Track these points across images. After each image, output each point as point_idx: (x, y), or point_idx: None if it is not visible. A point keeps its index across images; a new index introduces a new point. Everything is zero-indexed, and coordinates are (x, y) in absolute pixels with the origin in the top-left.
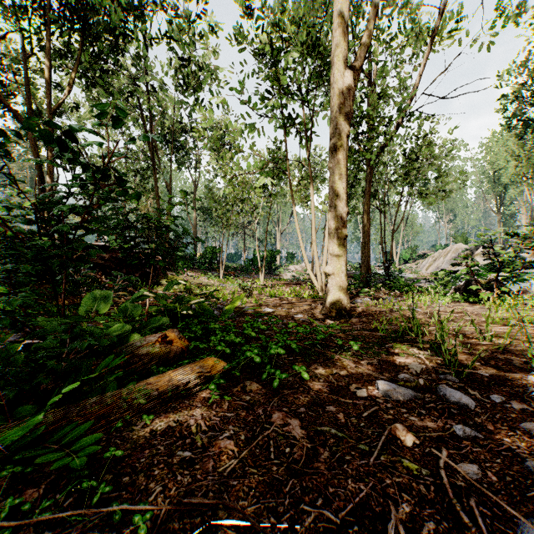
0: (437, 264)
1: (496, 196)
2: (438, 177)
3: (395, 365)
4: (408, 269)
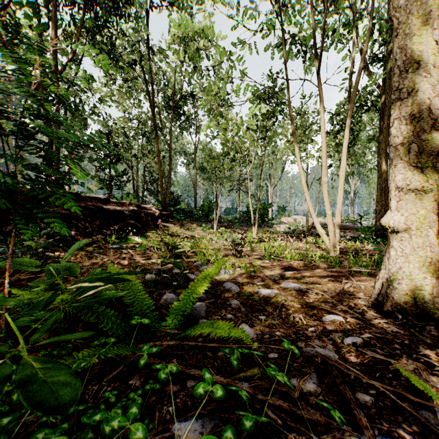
0: None
1: None
2: None
3: None
4: None
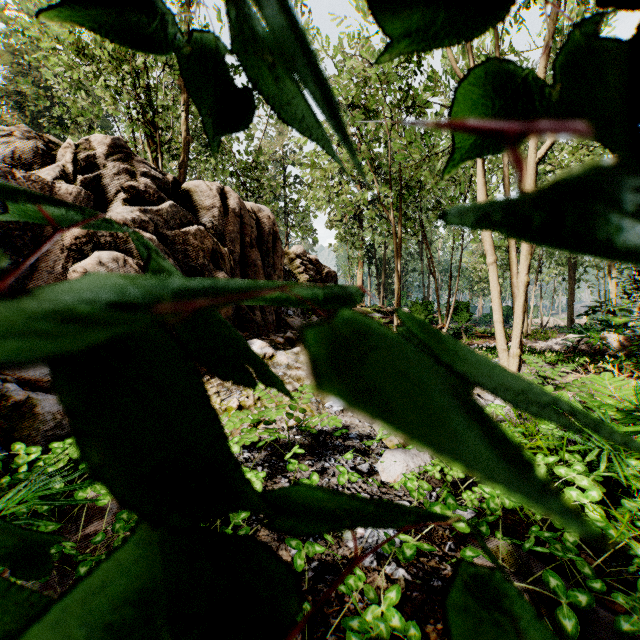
0: None
1: None
2: None
3: None
4: None
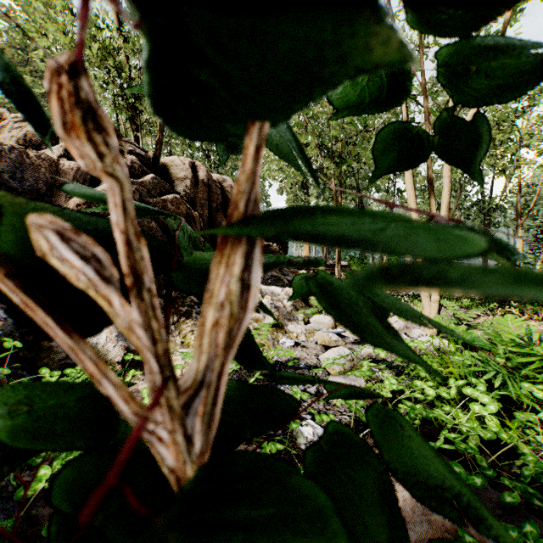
0: None
1: None
2: None
3: None
4: None
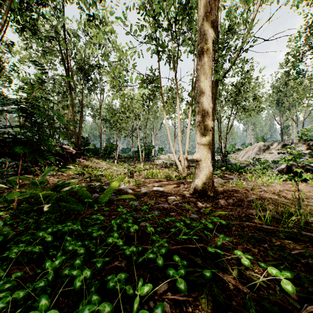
0: (248, 154)
1: (280, 115)
2: (255, 98)
3: None
4: (231, 158)
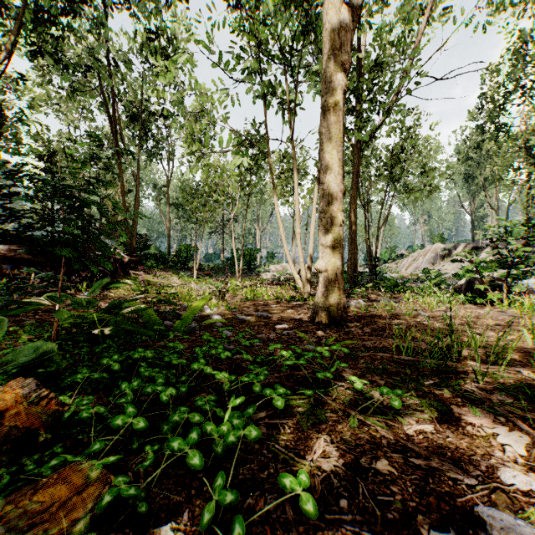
0: (417, 263)
1: (470, 198)
2: (425, 171)
3: (468, 435)
4: (388, 269)
